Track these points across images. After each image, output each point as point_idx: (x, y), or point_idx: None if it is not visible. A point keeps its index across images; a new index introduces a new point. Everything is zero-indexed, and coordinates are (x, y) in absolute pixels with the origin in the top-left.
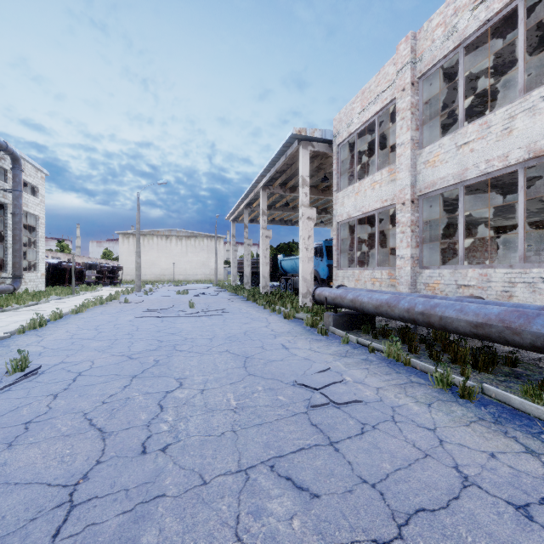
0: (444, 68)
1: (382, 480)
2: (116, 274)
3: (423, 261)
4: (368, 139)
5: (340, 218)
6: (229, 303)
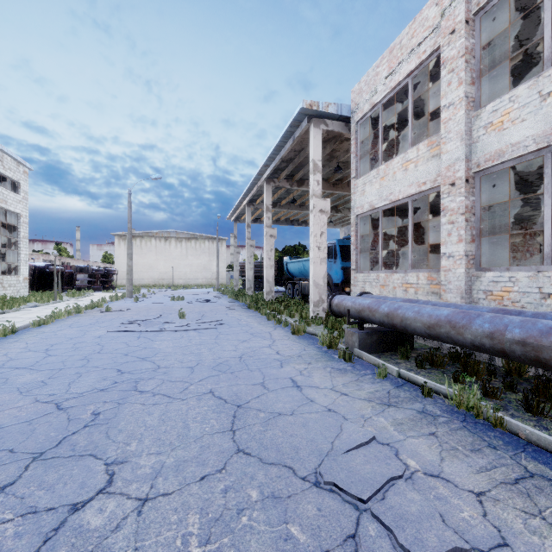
0: (510, 0)
1: None
2: (110, 278)
3: (481, 260)
4: (393, 115)
5: (360, 210)
6: (228, 311)
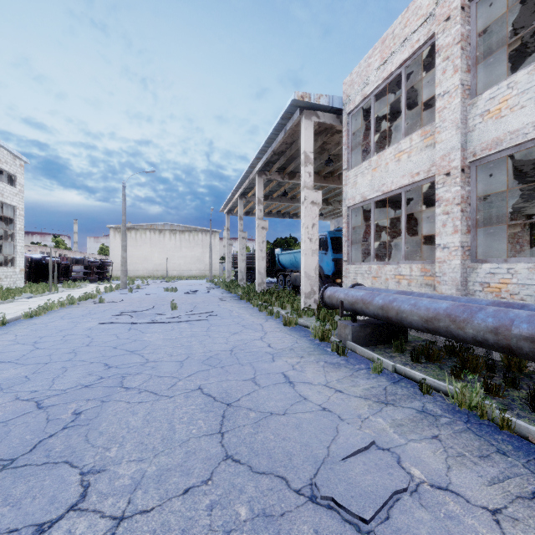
0: None
1: None
2: (106, 269)
3: (477, 252)
4: (385, 107)
5: (351, 202)
6: (220, 302)
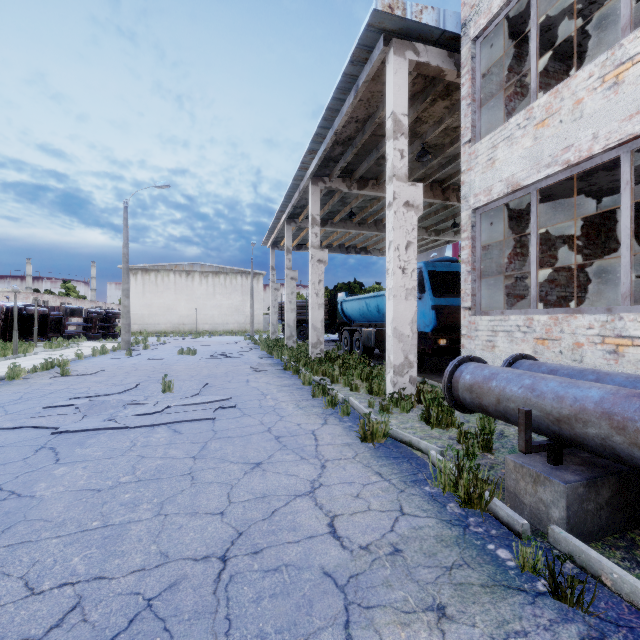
0: None
1: None
2: (113, 322)
3: None
4: (541, 27)
5: (483, 199)
6: (251, 375)
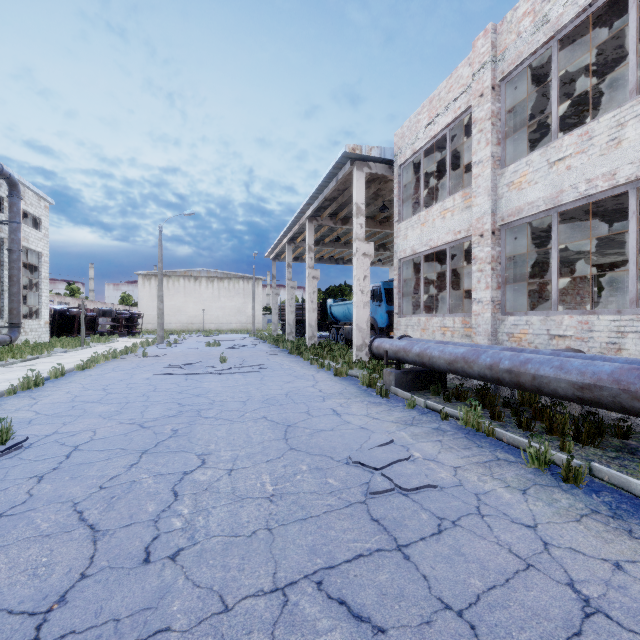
0: (532, 68)
1: (471, 605)
2: (135, 322)
3: (506, 306)
4: (436, 159)
5: (402, 255)
6: (269, 356)
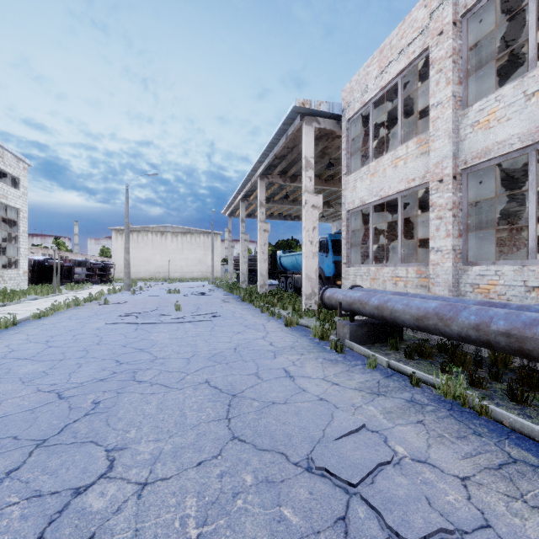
0: (496, 3)
1: None
2: (108, 271)
3: (468, 255)
4: (383, 113)
5: (351, 206)
6: (223, 304)
